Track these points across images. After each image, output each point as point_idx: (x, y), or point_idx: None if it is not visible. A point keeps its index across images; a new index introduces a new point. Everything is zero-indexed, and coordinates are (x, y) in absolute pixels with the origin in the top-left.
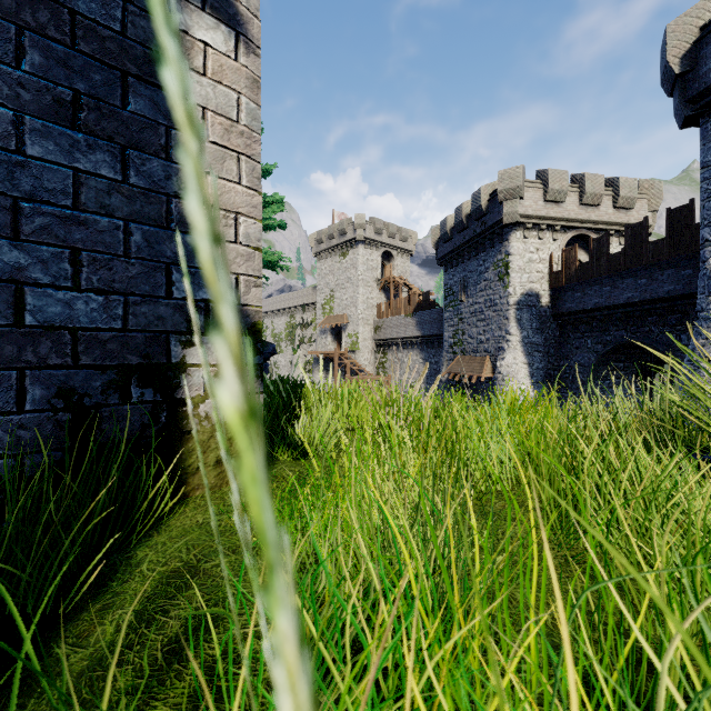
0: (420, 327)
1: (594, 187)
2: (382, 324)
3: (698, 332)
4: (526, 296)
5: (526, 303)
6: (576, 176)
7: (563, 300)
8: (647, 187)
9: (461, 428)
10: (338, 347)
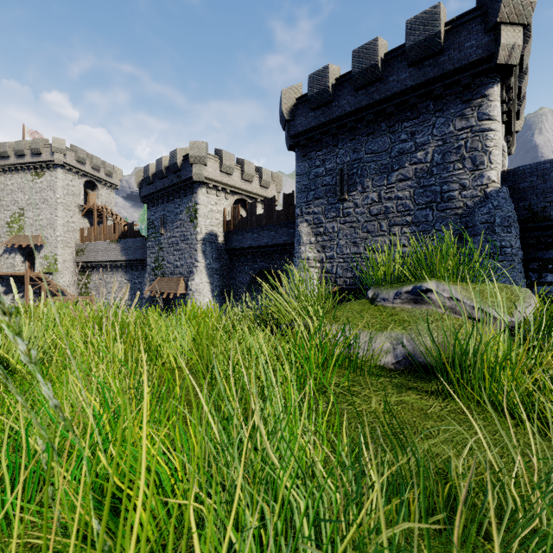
0: (125, 252)
1: (249, 170)
2: (85, 248)
3: (295, 265)
4: (209, 235)
5: (209, 240)
6: (239, 159)
7: (232, 240)
8: (275, 177)
9: (154, 330)
10: (30, 268)
